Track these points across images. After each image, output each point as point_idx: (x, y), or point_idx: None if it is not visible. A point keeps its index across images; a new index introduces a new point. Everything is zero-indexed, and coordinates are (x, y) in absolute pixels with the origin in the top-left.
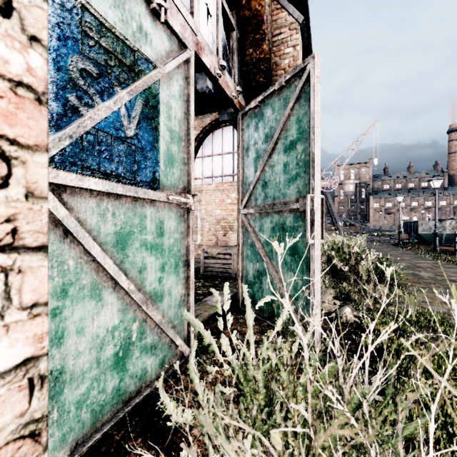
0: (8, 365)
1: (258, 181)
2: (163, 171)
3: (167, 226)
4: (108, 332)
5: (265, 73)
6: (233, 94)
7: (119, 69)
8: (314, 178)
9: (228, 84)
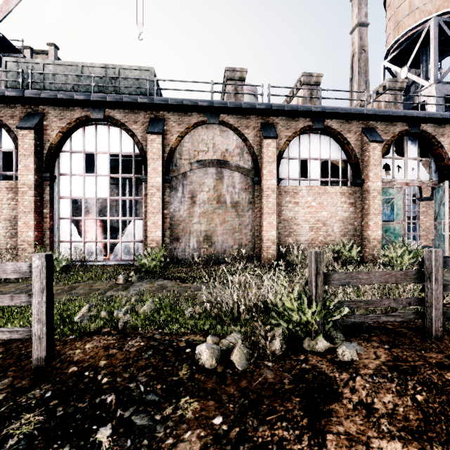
0: (380, 235)
1: (438, 213)
2: (395, 217)
3: (396, 228)
4: (383, 245)
5: (446, 170)
6: (426, 185)
7: (385, 204)
8: (445, 216)
9: (424, 183)
